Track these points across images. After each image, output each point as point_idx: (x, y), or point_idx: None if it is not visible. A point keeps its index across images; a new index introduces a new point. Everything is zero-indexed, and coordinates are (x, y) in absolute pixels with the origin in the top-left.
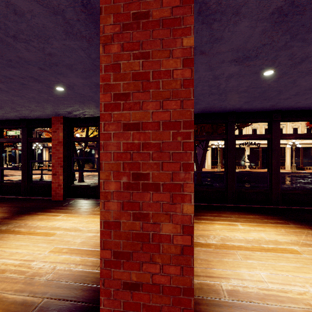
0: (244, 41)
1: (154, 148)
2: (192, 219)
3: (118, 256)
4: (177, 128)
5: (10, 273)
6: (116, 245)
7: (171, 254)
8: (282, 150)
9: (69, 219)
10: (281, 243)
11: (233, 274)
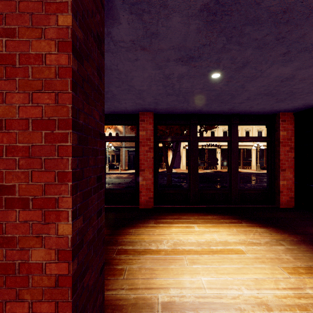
0: (183, 39)
1: (22, 153)
2: (70, 241)
3: None
4: (50, 128)
5: None
6: None
7: (43, 287)
8: (248, 152)
9: None
10: (229, 244)
11: (174, 283)
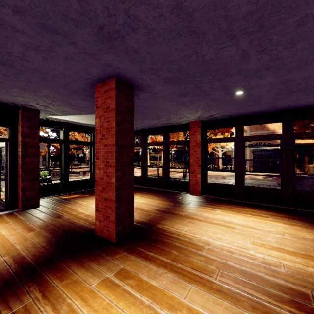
0: None
1: None
2: None
3: None
4: None
5: (239, 255)
6: None
7: None
8: None
9: (230, 215)
10: None
11: None
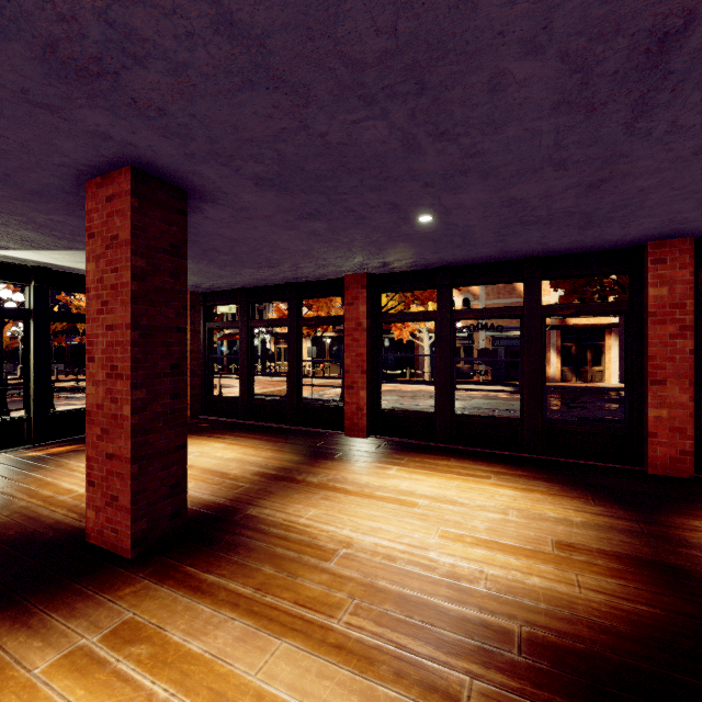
0: None
1: None
2: None
3: None
4: None
5: (405, 563)
6: None
7: None
8: None
9: (416, 477)
10: None
11: None
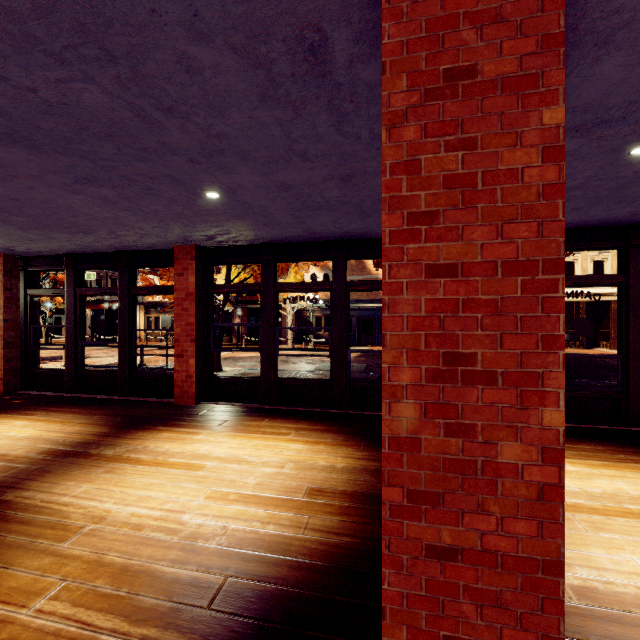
0: (605, 92)
1: (486, 308)
2: (561, 436)
3: (417, 499)
4: (530, 272)
5: (151, 530)
6: (413, 480)
7: (519, 498)
8: None
9: (220, 440)
10: None
11: (577, 558)
